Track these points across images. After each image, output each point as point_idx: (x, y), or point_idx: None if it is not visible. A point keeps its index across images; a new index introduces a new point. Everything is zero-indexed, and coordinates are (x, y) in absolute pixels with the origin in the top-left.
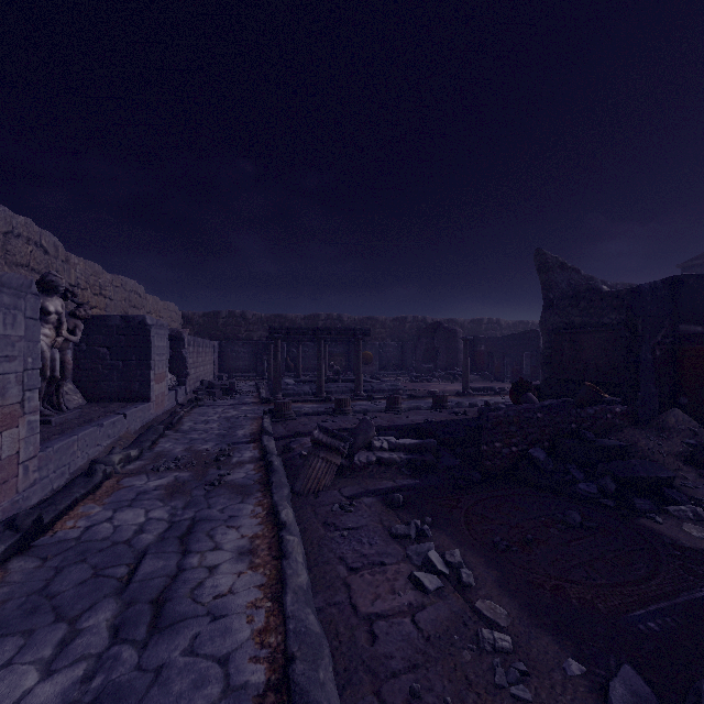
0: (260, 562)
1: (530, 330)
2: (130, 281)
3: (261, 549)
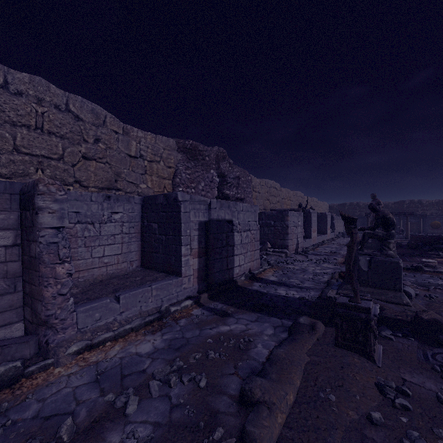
0: None
1: None
2: (314, 198)
3: None
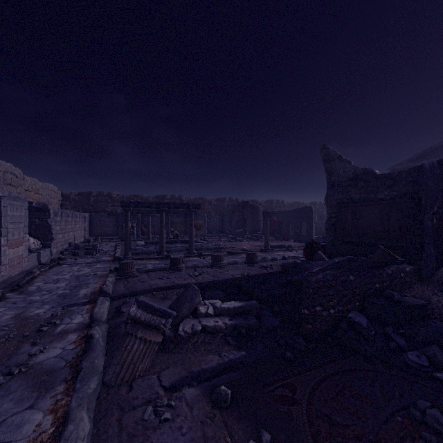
0: None
1: (306, 206)
2: (5, 163)
3: None
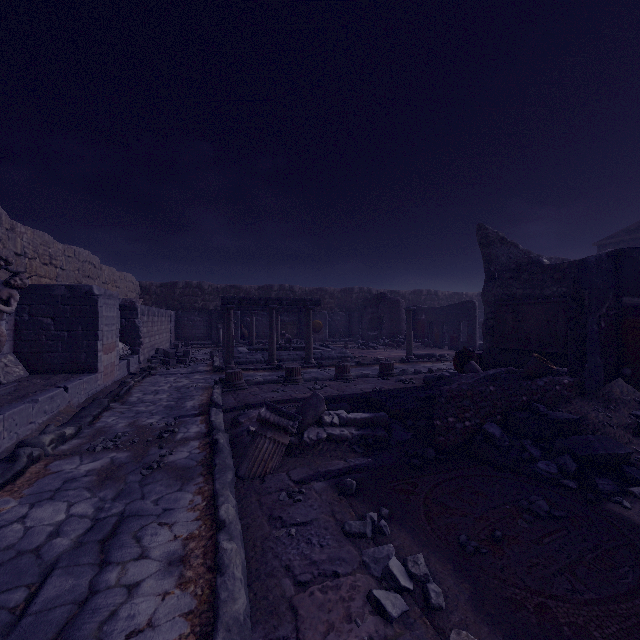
0: (191, 576)
1: (467, 301)
2: (84, 251)
3: (195, 555)
